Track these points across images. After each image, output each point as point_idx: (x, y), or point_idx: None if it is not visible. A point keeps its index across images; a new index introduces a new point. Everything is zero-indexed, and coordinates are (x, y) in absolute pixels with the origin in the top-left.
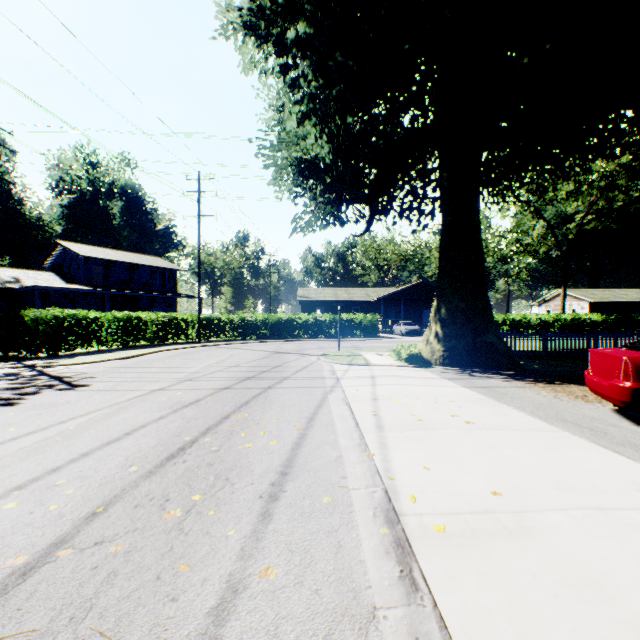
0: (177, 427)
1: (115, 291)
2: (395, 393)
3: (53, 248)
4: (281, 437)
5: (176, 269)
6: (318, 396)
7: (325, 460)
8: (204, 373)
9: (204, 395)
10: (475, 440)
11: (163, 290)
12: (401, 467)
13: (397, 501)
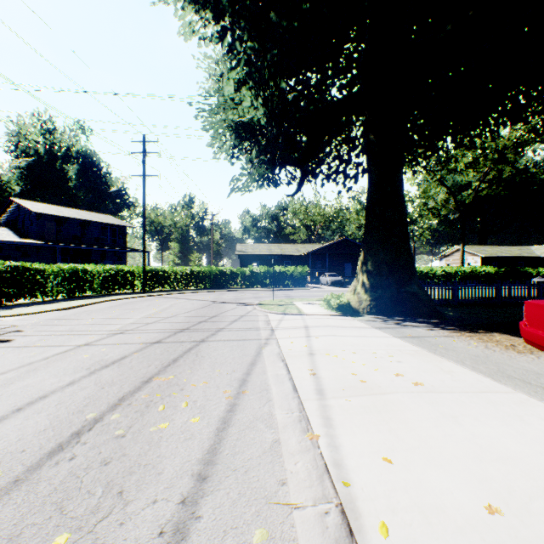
0: (84, 397)
1: (66, 245)
2: (331, 346)
3: (7, 205)
4: (206, 410)
5: (126, 226)
6: (252, 350)
7: (258, 449)
8: (139, 324)
9: (131, 351)
10: (432, 410)
11: (113, 245)
12: (355, 459)
13: (362, 535)
